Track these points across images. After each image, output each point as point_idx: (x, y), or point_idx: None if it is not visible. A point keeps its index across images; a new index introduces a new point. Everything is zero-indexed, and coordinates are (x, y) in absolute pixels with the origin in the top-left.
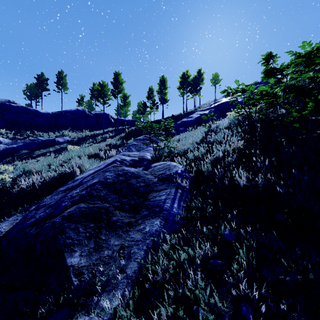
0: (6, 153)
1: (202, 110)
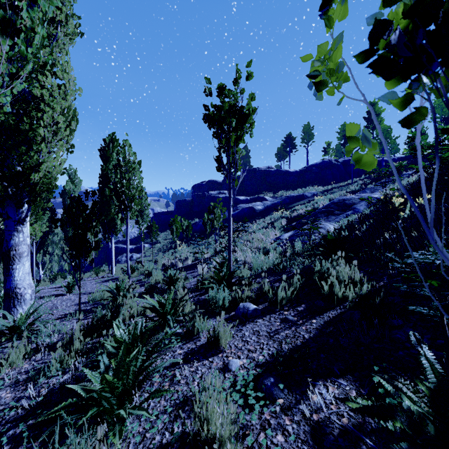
0: (271, 207)
1: None
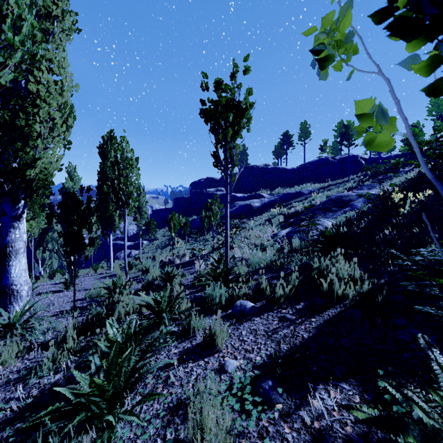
0: (269, 204)
1: None
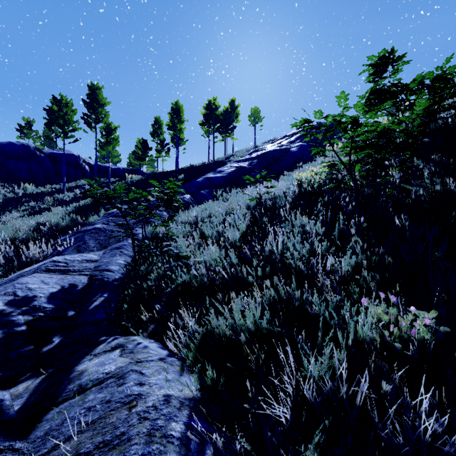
0: None
1: (239, 161)
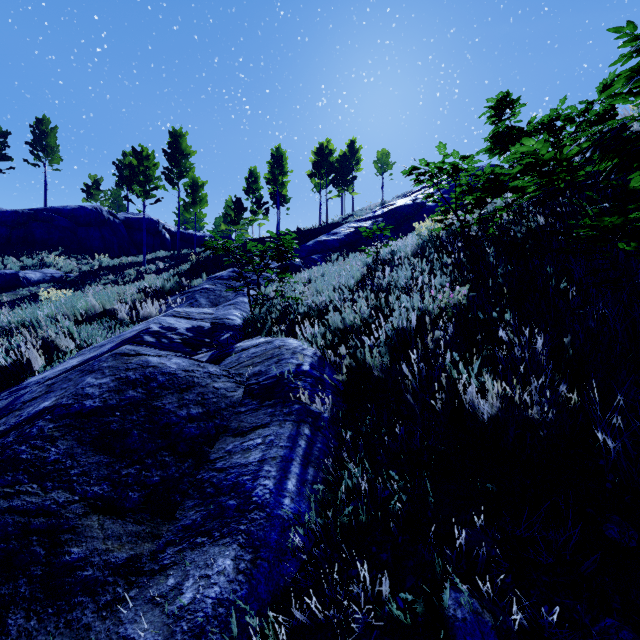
0: None
1: (359, 221)
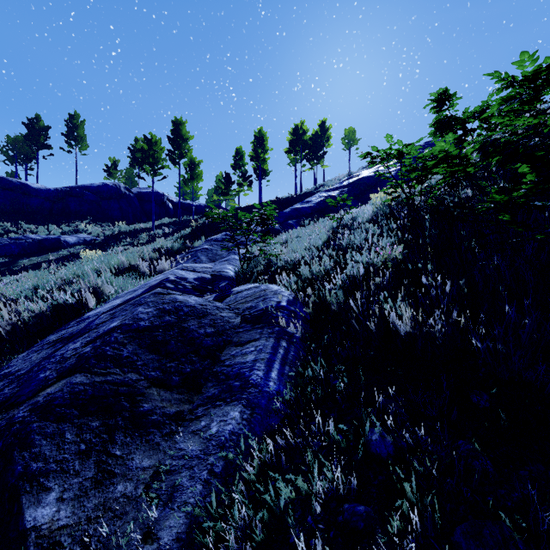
0: None
1: (328, 190)
